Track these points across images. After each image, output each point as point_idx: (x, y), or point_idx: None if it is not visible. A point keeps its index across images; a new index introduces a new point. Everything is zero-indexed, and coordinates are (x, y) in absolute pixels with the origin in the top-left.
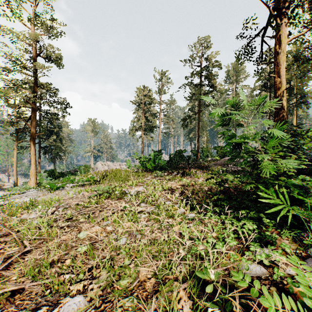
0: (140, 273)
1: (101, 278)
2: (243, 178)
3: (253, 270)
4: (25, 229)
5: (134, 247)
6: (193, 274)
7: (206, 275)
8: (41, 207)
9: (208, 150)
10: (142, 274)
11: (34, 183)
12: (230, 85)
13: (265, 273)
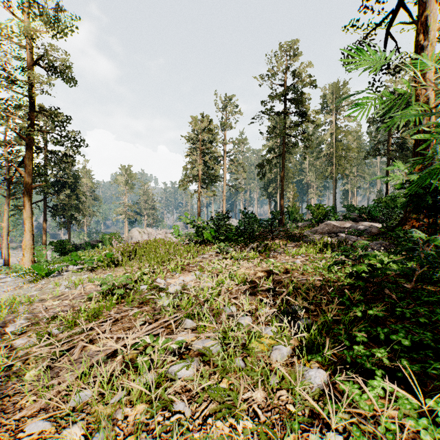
0: None
1: None
2: None
3: None
4: None
5: None
6: None
7: None
8: None
9: (297, 211)
10: None
11: (30, 261)
12: (328, 115)
13: None
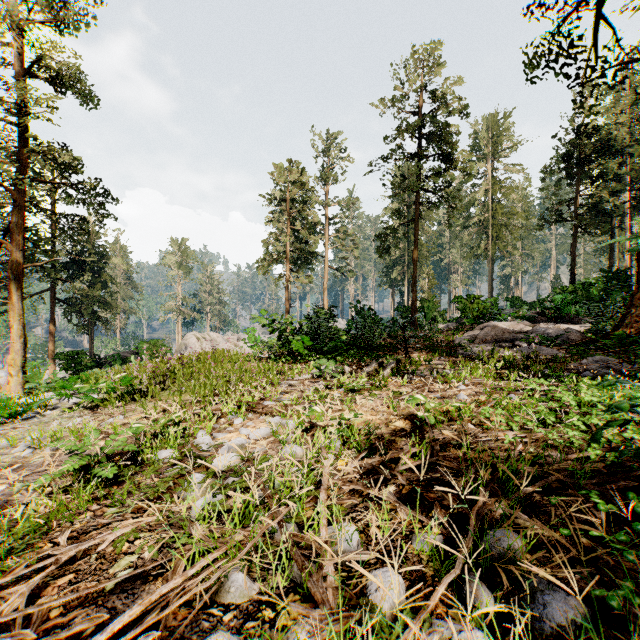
0: None
1: None
2: None
3: None
4: None
5: None
6: None
7: None
8: None
9: (436, 306)
10: None
11: (21, 384)
12: (481, 163)
13: None
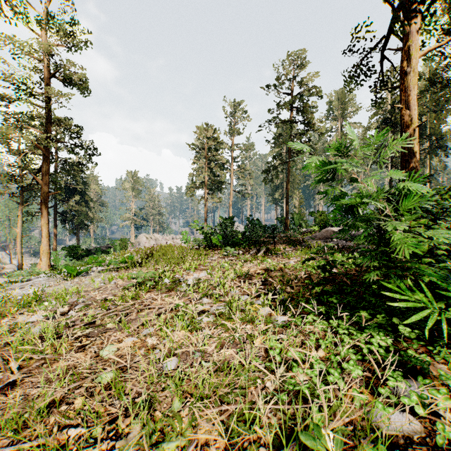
0: (199, 428)
1: (132, 437)
2: (366, 260)
3: (397, 424)
4: (18, 342)
5: (190, 377)
6: (294, 435)
7: (319, 441)
8: (48, 304)
9: (301, 217)
10: (202, 429)
11: (47, 265)
12: (334, 122)
13: (419, 430)
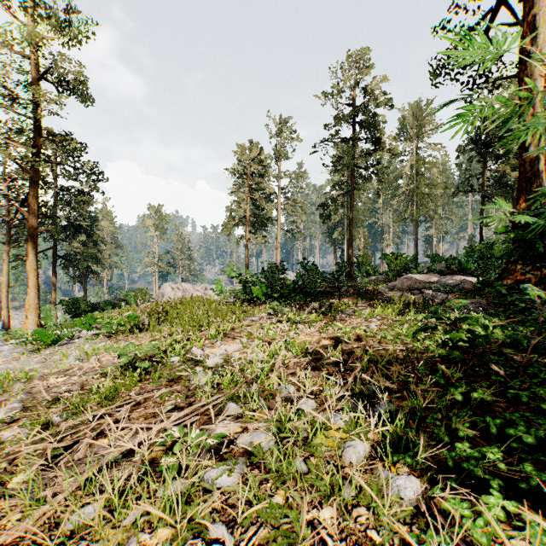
0: None
1: None
2: None
3: None
4: None
5: None
6: None
7: None
8: None
9: (369, 261)
10: None
11: (35, 324)
12: (408, 143)
13: None
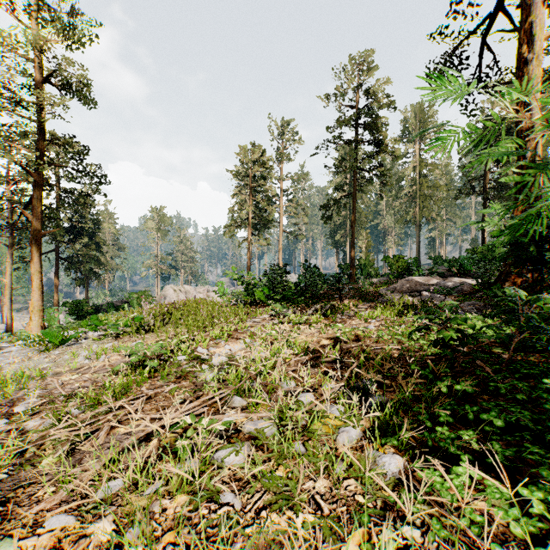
0: None
1: None
2: None
3: None
4: None
5: None
6: None
7: None
8: None
9: (371, 263)
10: None
11: (39, 326)
12: (410, 144)
13: None
